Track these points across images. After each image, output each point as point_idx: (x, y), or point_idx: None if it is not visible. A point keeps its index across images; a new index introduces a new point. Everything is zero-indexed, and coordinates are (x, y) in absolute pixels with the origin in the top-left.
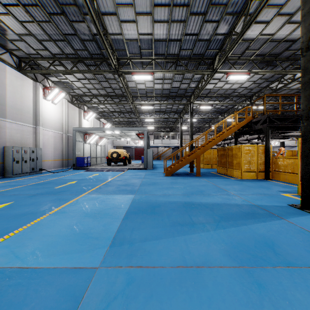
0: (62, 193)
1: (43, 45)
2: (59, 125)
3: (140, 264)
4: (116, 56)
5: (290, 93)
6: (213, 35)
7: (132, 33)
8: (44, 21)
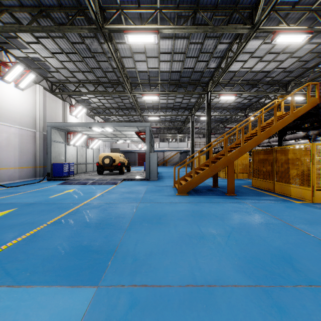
0: None
1: None
2: (30, 119)
3: None
4: (98, 2)
5: None
6: None
7: None
8: None
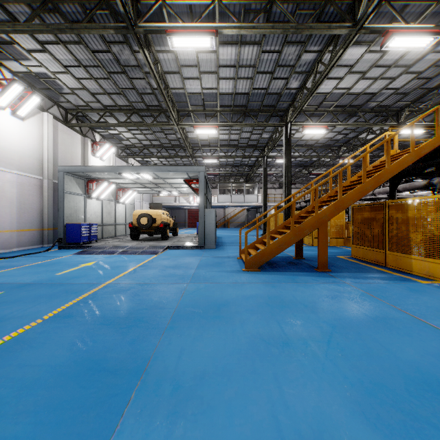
0: None
1: None
2: (34, 161)
3: None
4: None
5: None
6: None
7: None
8: None
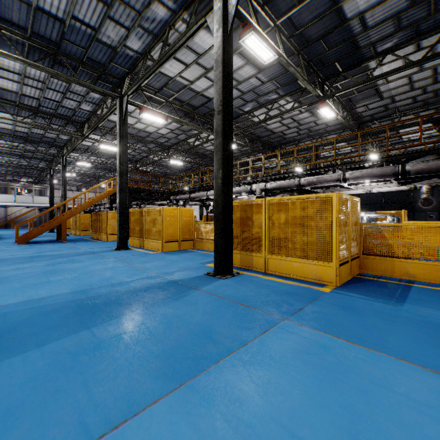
0: None
1: None
2: None
3: None
4: None
5: (170, 165)
6: (78, 108)
7: None
8: None
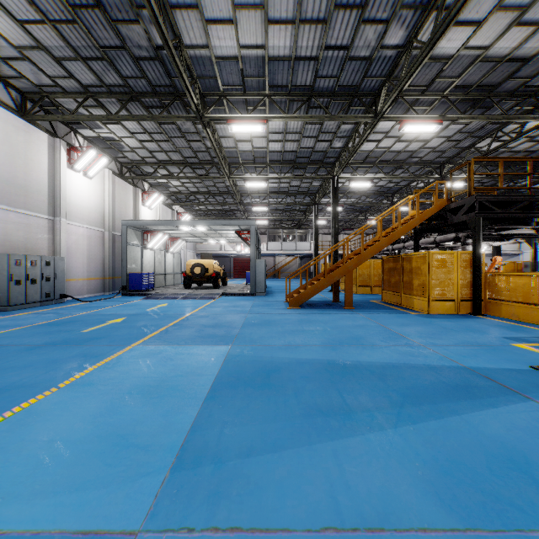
0: (93, 341)
1: (65, 69)
2: (98, 215)
3: (237, 520)
4: (199, 90)
5: None
6: (378, 48)
7: (228, 44)
8: (64, 20)
